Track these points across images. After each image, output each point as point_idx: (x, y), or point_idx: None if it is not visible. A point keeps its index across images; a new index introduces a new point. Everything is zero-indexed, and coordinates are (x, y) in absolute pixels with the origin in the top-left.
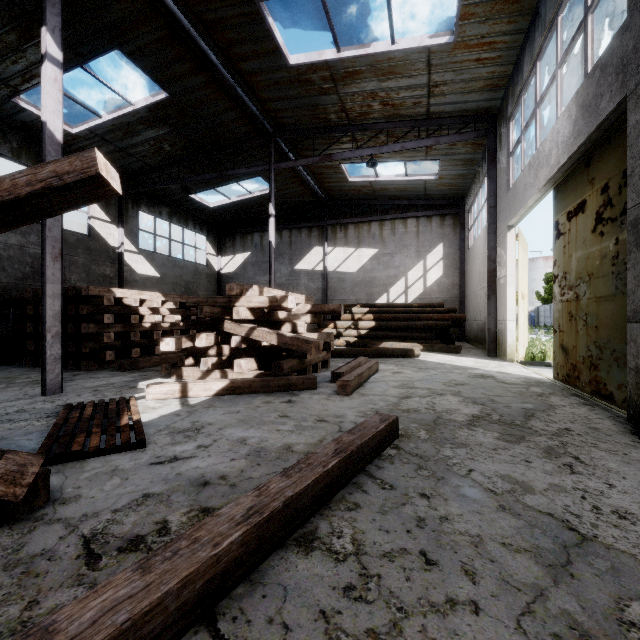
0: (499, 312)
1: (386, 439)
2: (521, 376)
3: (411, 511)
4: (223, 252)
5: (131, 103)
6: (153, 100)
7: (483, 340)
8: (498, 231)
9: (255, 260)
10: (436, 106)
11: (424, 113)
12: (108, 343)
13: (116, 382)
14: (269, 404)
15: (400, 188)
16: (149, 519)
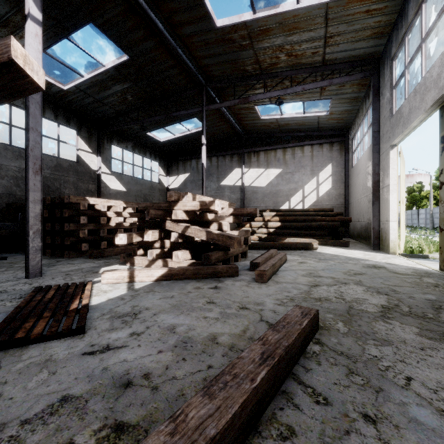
0: (382, 214)
1: (309, 334)
2: (409, 267)
3: None
4: (170, 173)
5: (103, 65)
6: (118, 62)
7: (366, 237)
8: (381, 150)
9: (192, 179)
10: (330, 54)
11: (320, 61)
12: (84, 238)
13: (85, 267)
14: (199, 290)
15: (299, 123)
16: (54, 439)
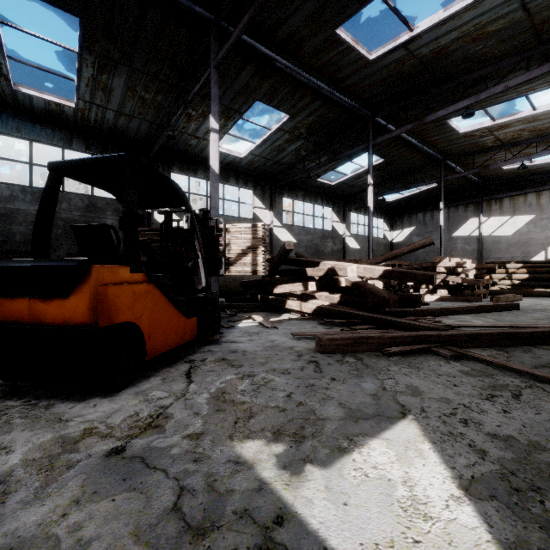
0: None
1: (513, 307)
2: None
3: (516, 314)
4: (394, 228)
5: (364, 167)
6: (375, 163)
7: None
8: None
9: (419, 232)
10: None
11: None
12: None
13: None
14: (461, 303)
15: None
16: None
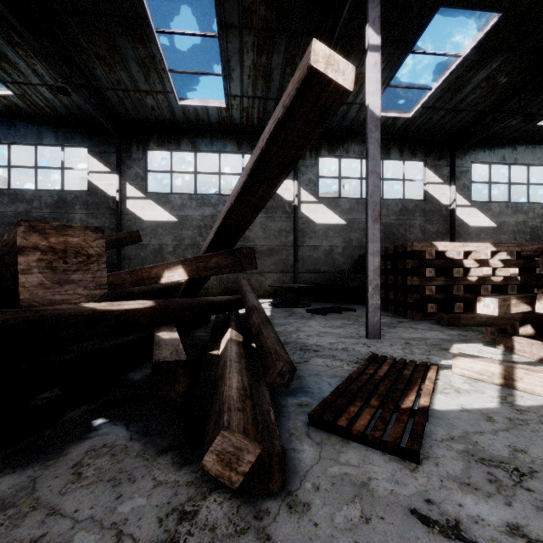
0: None
1: None
2: None
3: None
4: None
5: (457, 55)
6: (482, 34)
7: None
8: None
9: None
10: None
11: None
12: (430, 295)
13: (429, 338)
14: None
15: None
16: None
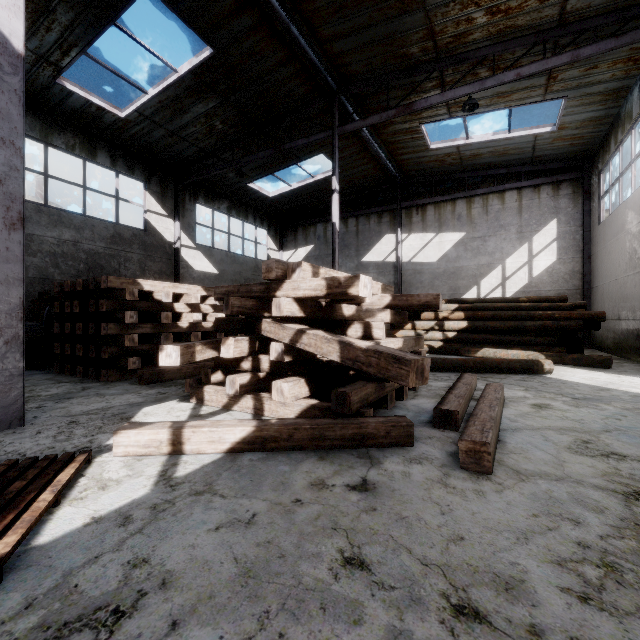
0: None
1: None
2: None
3: None
4: (284, 247)
5: (174, 69)
6: (197, 61)
7: None
8: None
9: (318, 253)
10: None
11: (555, 16)
12: (133, 347)
13: (115, 405)
14: (321, 493)
15: (497, 151)
16: None
